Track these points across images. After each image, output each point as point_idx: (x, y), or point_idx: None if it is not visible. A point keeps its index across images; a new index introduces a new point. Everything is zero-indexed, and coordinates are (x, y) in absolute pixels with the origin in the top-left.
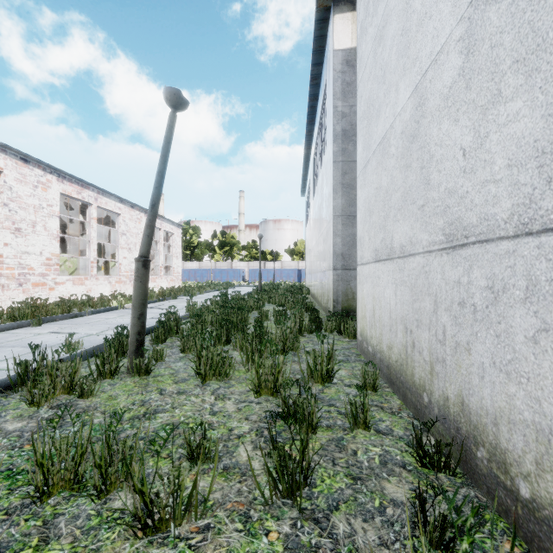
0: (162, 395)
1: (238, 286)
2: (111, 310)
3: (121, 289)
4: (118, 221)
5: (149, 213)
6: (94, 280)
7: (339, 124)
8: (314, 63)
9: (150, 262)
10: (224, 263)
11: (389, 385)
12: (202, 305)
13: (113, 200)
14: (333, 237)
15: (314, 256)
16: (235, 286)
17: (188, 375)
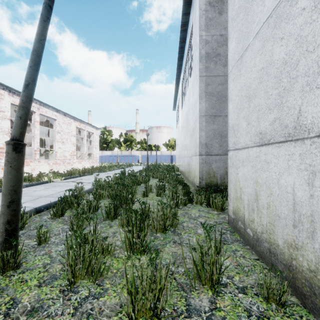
0: (6, 318)
1: (134, 166)
2: (42, 183)
3: (57, 168)
4: (55, 124)
5: (22, 94)
6: (37, 162)
7: (203, 49)
8: (183, 13)
9: (79, 151)
10: (126, 152)
11: (291, 291)
12: (104, 181)
13: (51, 110)
14: (199, 131)
15: (182, 146)
16: (133, 166)
17: (61, 268)
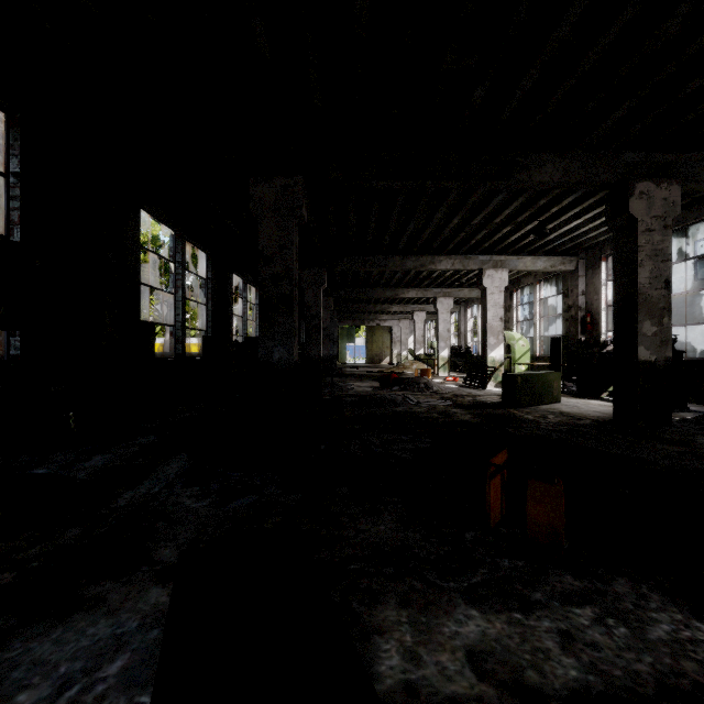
0: None
1: None
2: None
3: None
4: None
5: None
6: None
7: None
8: None
9: None
10: None
11: None
12: None
13: None
14: None
15: None
16: None
17: None
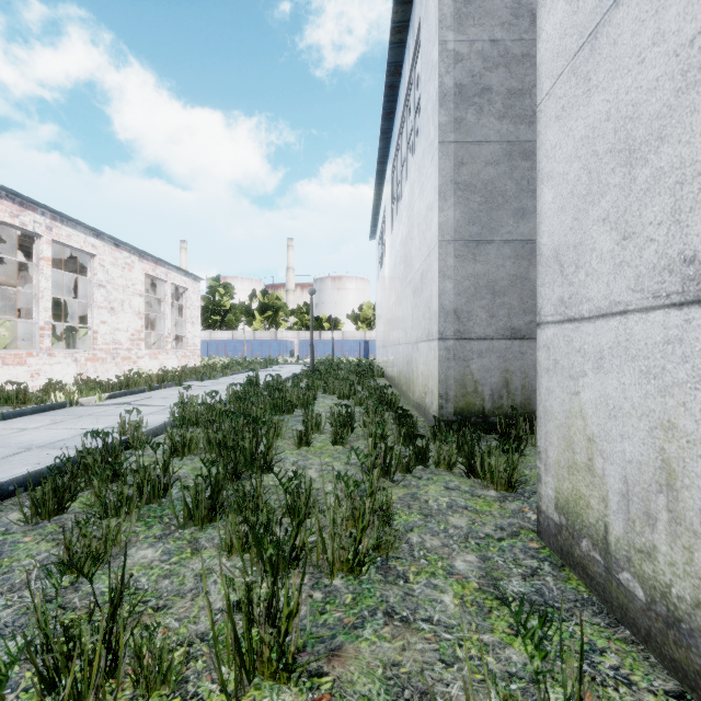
0: None
1: (283, 364)
2: (49, 410)
3: (97, 371)
4: (92, 266)
5: None
6: (46, 357)
7: (449, 74)
8: None
9: (154, 330)
10: (265, 333)
11: None
12: (200, 404)
13: (82, 233)
14: (438, 279)
15: (392, 320)
16: (279, 364)
17: None
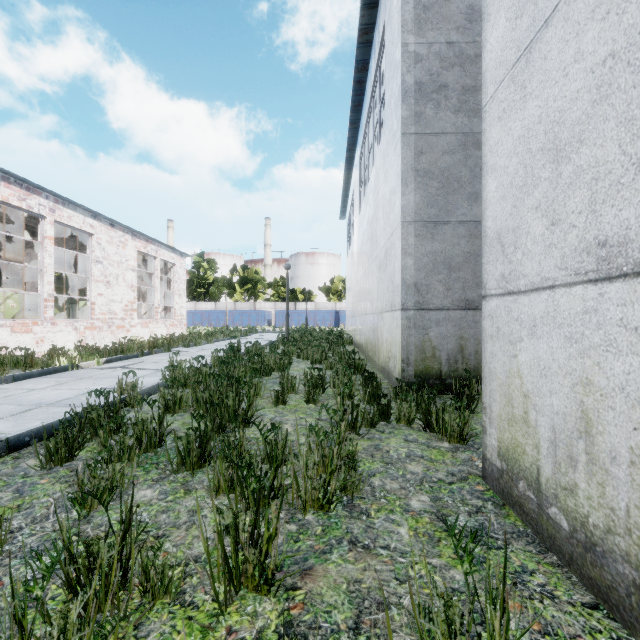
0: None
1: (261, 332)
2: (54, 372)
3: (94, 338)
4: (90, 244)
5: None
6: (49, 325)
7: (410, 73)
8: (364, 3)
9: (145, 301)
10: (245, 304)
11: None
12: (188, 367)
13: (81, 214)
14: (400, 256)
15: (360, 292)
16: (258, 332)
17: None
